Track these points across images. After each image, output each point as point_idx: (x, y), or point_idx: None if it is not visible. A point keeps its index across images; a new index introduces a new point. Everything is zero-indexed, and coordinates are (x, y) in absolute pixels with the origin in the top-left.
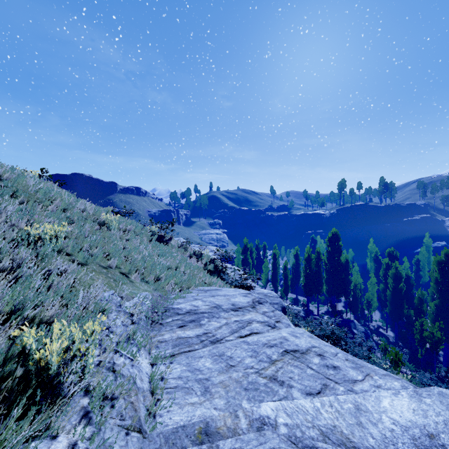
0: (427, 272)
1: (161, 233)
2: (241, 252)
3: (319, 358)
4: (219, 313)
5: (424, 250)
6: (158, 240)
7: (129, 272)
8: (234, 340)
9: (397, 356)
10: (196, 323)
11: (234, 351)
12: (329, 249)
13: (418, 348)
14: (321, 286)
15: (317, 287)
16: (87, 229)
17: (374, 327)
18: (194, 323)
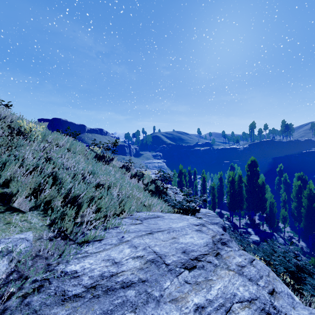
0: None
1: (103, 154)
2: (177, 175)
3: None
4: (160, 283)
5: None
6: (96, 159)
7: (15, 194)
8: None
9: None
10: None
11: None
12: (248, 173)
13: None
14: (243, 203)
15: (239, 204)
16: None
17: (288, 237)
18: None
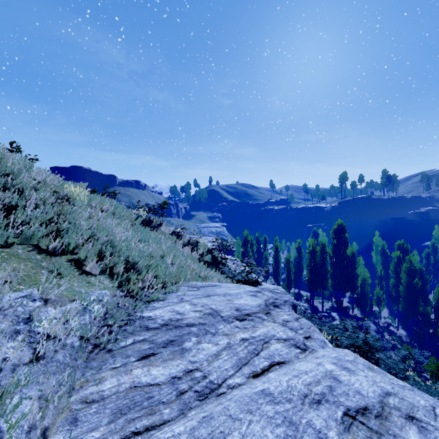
0: (438, 266)
1: (150, 218)
2: (241, 244)
3: (415, 427)
4: (216, 326)
5: (435, 243)
6: (143, 225)
7: (84, 260)
8: (244, 385)
9: (438, 368)
10: (174, 346)
11: (247, 429)
12: (334, 241)
13: (435, 348)
14: (326, 281)
15: (322, 282)
16: (32, 200)
17: (384, 324)
18: (171, 348)
